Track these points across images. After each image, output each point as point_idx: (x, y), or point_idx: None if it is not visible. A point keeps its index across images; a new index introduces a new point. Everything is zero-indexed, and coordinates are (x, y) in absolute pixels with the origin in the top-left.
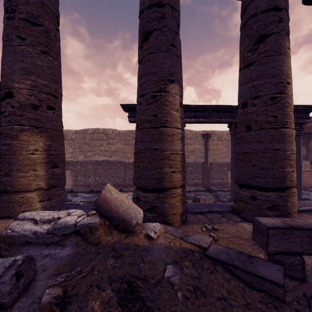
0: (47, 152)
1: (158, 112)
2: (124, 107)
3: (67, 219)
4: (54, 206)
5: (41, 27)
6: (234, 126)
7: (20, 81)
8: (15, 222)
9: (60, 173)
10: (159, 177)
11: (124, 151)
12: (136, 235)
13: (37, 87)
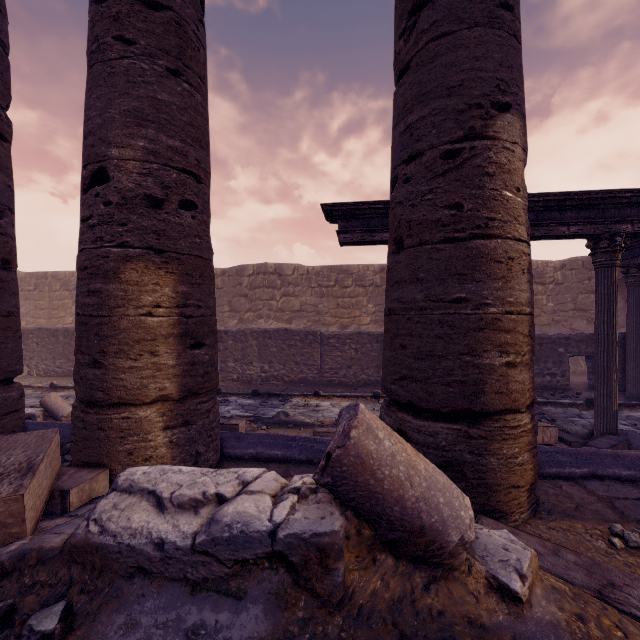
0: (179, 311)
1: (466, 197)
2: (328, 211)
3: (244, 508)
4: (196, 441)
5: (166, 11)
6: (607, 244)
7: (123, 141)
8: (109, 496)
9: (208, 360)
10: (470, 380)
11: (317, 311)
12: (458, 578)
13: (158, 154)
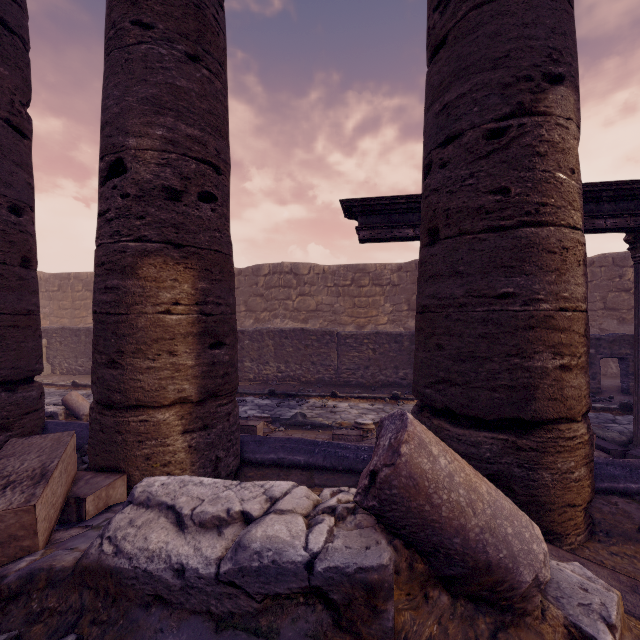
0: (198, 309)
1: (513, 181)
2: (348, 207)
3: (274, 532)
4: (216, 446)
5: None
6: None
7: (141, 130)
8: (125, 511)
9: (228, 360)
10: (519, 385)
11: (333, 310)
12: (531, 625)
13: (177, 143)
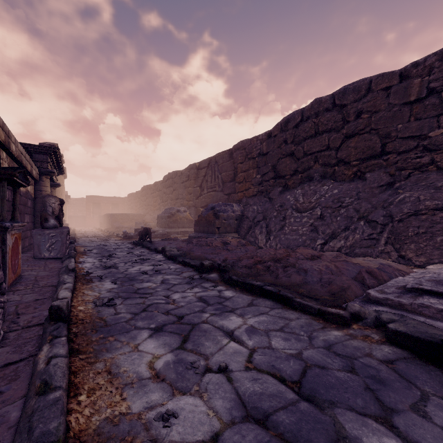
0: None
1: None
2: None
3: None
4: None
5: None
6: None
7: None
8: None
9: None
10: None
11: None
12: None
13: None
